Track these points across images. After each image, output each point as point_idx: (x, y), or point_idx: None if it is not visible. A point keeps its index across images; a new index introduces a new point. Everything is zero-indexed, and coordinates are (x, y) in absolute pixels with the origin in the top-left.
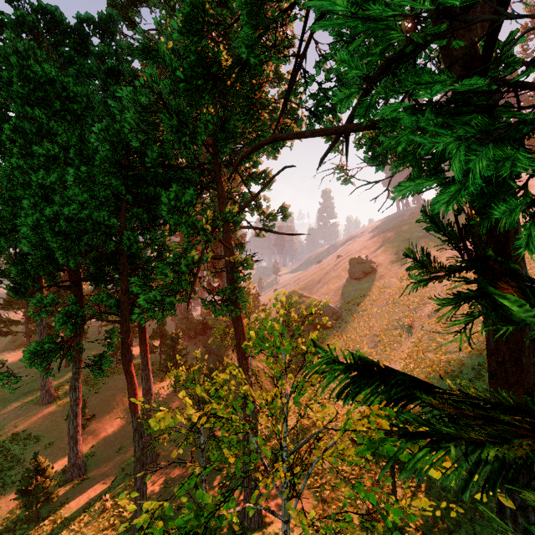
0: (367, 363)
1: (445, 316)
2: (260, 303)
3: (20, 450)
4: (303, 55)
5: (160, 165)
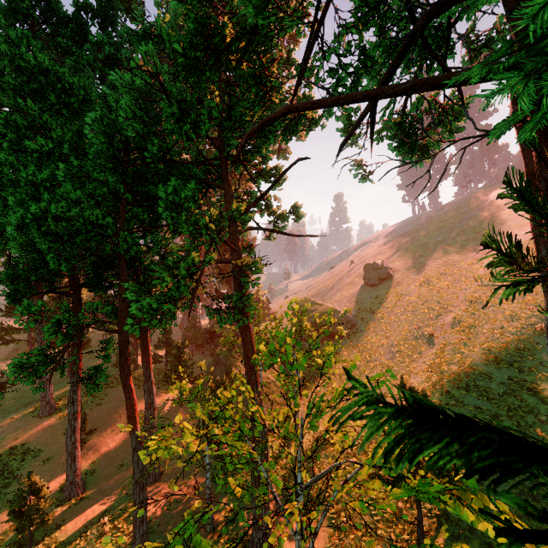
0: (428, 404)
1: (469, 325)
2: (270, 311)
3: (17, 466)
4: (321, 22)
5: (160, 159)
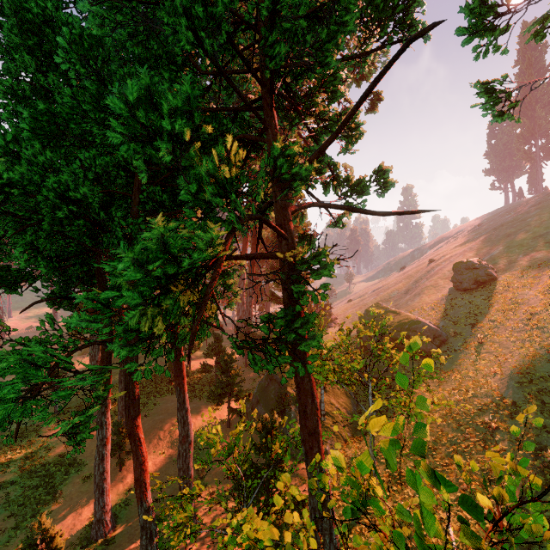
0: None
1: None
2: (332, 317)
3: (60, 480)
4: None
5: None
